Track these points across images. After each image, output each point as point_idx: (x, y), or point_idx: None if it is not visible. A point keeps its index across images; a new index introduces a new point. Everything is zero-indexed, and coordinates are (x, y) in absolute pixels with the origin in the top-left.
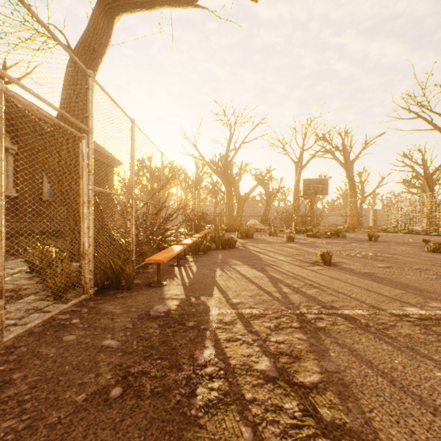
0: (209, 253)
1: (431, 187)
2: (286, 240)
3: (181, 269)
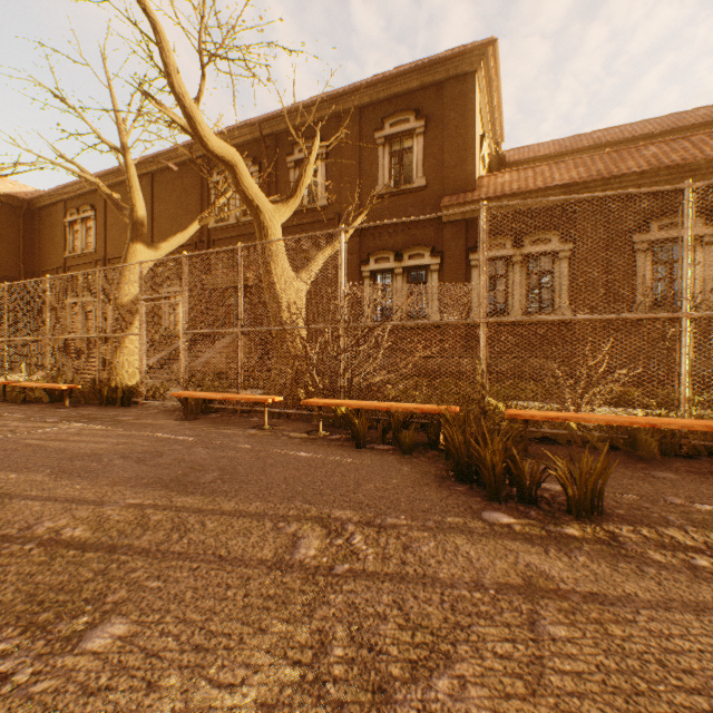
0: (358, 450)
1: None
2: None
3: (234, 426)
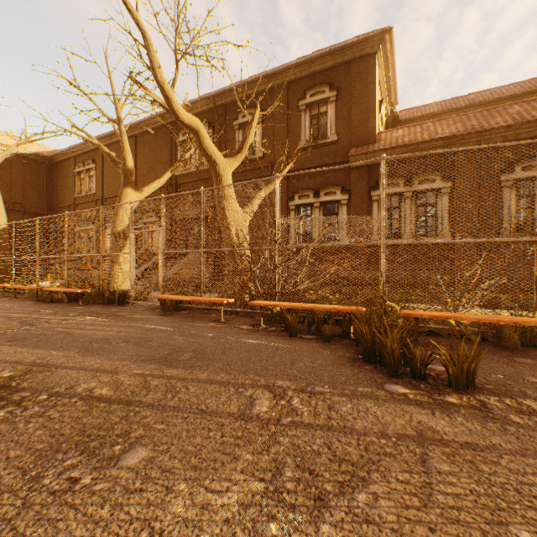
0: (290, 339)
1: None
2: None
3: (199, 320)
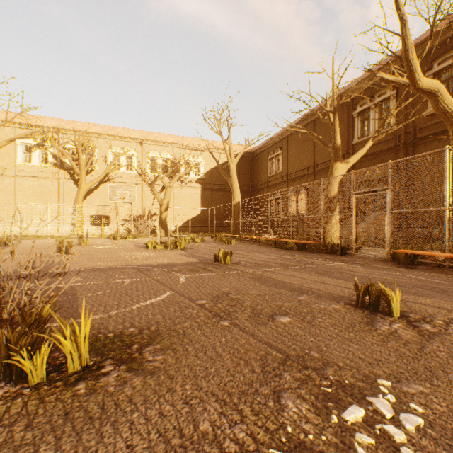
0: None
1: None
2: None
3: None
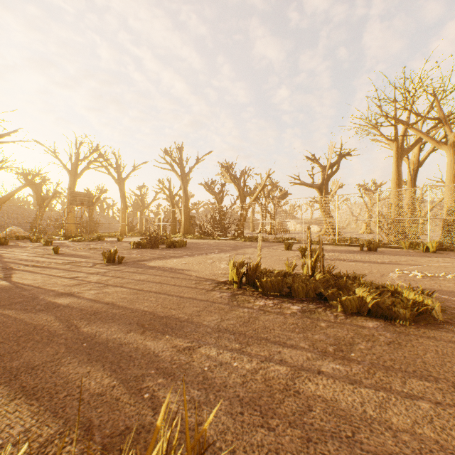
0: None
1: (173, 205)
2: (44, 244)
3: None
